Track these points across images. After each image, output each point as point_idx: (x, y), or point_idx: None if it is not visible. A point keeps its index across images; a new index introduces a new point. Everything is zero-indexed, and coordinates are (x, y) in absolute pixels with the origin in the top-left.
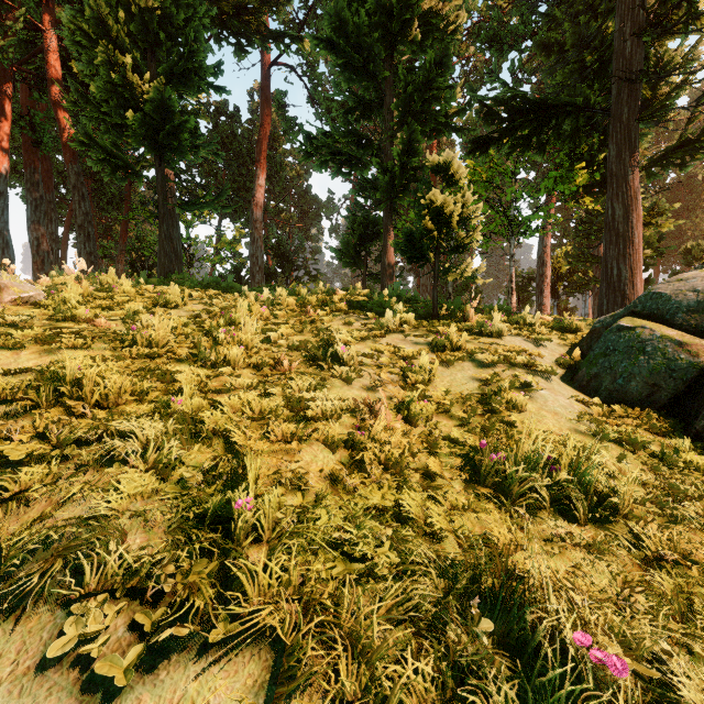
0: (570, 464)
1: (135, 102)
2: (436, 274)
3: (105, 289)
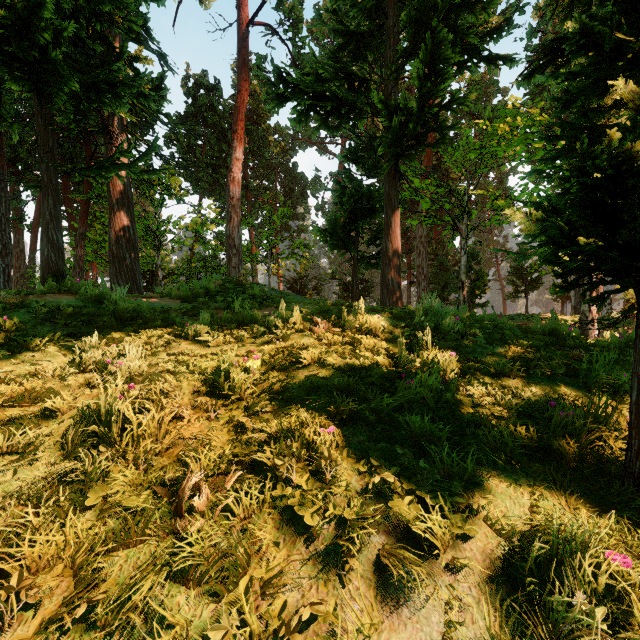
0: None
1: None
2: None
3: None
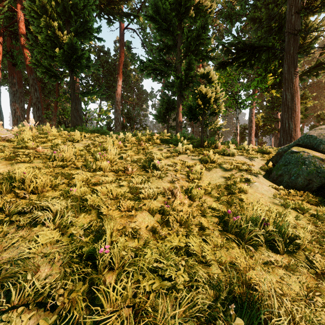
0: (273, 221)
1: (60, 45)
2: (202, 126)
3: (44, 133)
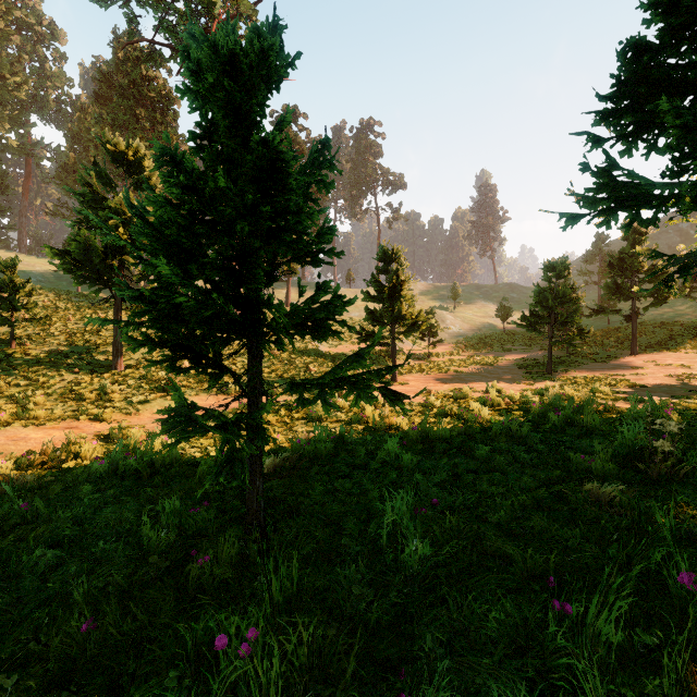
0: None
1: None
2: None
3: None
